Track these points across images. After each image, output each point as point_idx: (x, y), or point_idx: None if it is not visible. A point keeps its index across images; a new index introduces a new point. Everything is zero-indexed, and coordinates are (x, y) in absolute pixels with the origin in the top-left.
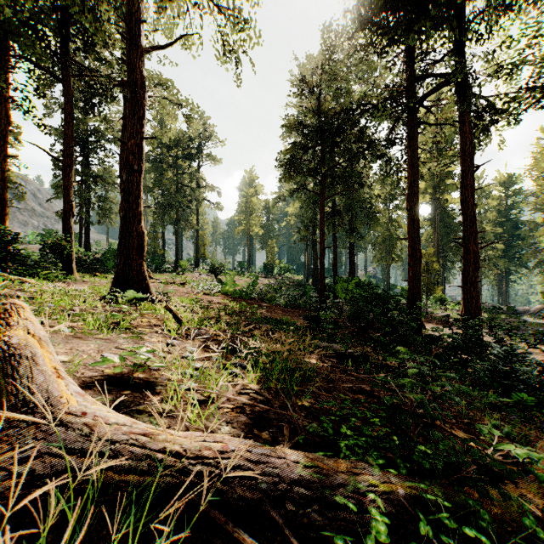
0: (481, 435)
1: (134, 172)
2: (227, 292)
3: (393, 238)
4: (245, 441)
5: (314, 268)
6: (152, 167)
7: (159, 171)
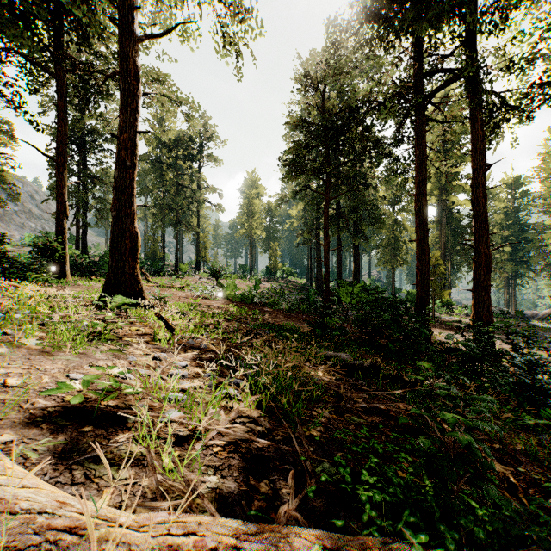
0: (518, 465)
1: (127, 169)
2: (228, 297)
3: (398, 241)
4: (232, 521)
5: (318, 271)
6: (152, 168)
7: (159, 172)
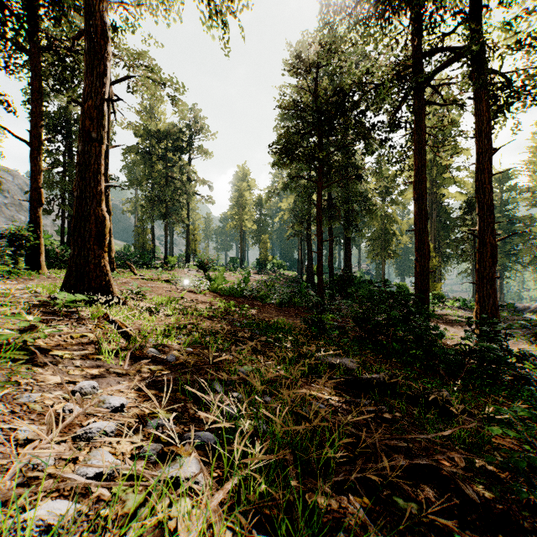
0: None
1: (92, 141)
2: (216, 290)
3: (388, 233)
4: None
5: (309, 264)
6: (141, 160)
7: (148, 163)
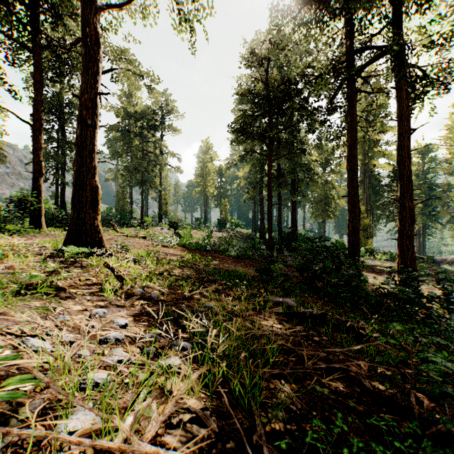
0: None
1: (88, 127)
2: (184, 245)
3: (328, 198)
4: None
5: (261, 223)
6: (121, 136)
7: (127, 139)
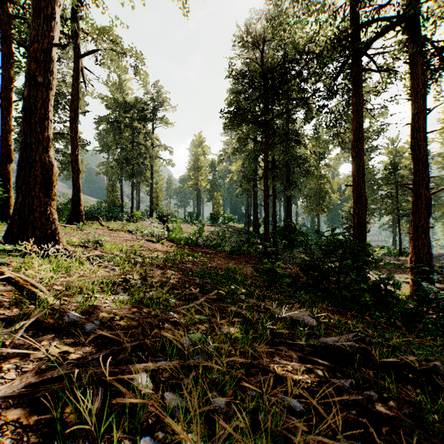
0: None
1: (38, 86)
2: (173, 239)
3: (322, 191)
4: None
5: (255, 217)
6: (111, 128)
7: (117, 131)
